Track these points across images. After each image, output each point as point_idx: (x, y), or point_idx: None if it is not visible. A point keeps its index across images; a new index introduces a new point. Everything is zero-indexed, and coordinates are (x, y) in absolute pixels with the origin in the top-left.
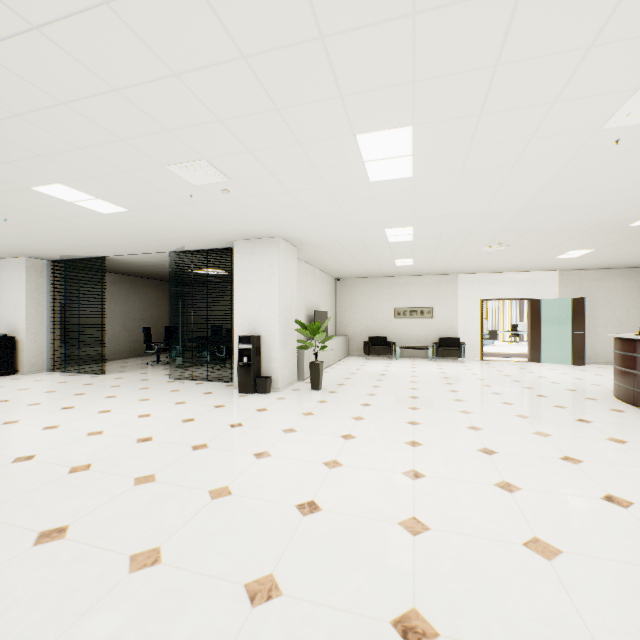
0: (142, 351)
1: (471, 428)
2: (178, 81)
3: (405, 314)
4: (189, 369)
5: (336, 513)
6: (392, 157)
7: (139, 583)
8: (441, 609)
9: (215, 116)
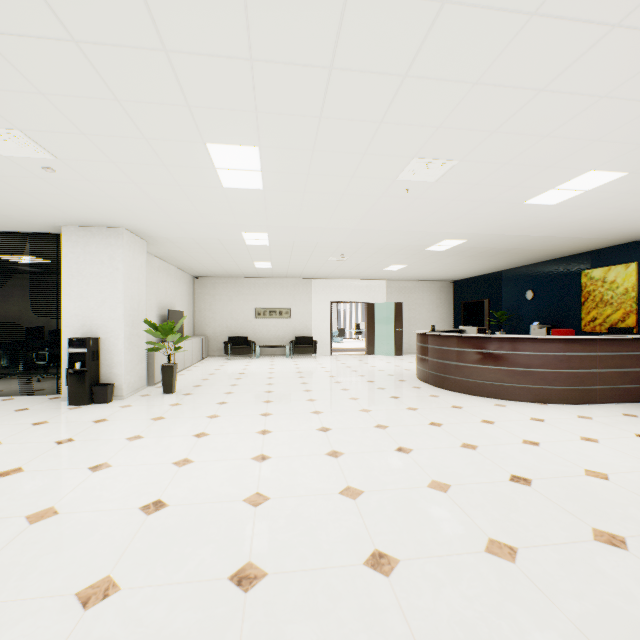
0: None
1: (314, 413)
2: None
3: (265, 314)
4: None
5: (184, 505)
6: (243, 169)
7: None
8: (272, 555)
9: (35, 87)
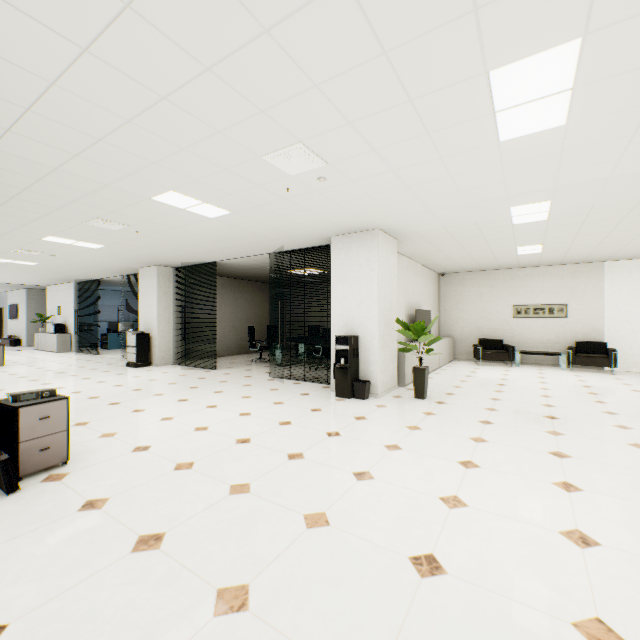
0: (247, 349)
1: None
2: (269, 40)
3: (527, 313)
4: (287, 368)
5: (468, 583)
6: (539, 98)
7: (222, 635)
8: None
9: (310, 81)
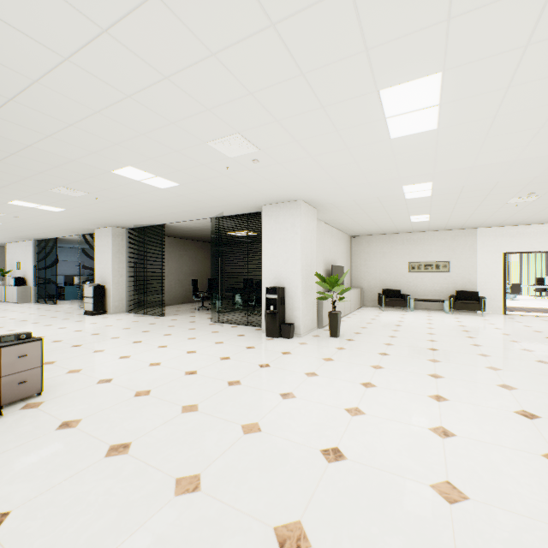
0: (191, 298)
1: (503, 386)
2: (215, 60)
3: (419, 268)
4: (226, 314)
5: (361, 464)
6: (416, 110)
7: (182, 507)
8: None
9: (247, 90)
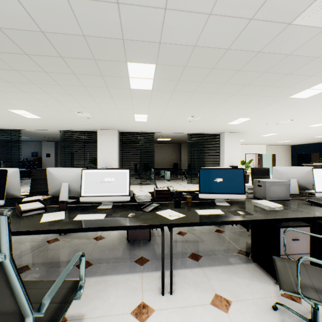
0: None
1: None
2: None
3: None
4: (174, 181)
5: None
6: None
7: None
8: None
9: None
